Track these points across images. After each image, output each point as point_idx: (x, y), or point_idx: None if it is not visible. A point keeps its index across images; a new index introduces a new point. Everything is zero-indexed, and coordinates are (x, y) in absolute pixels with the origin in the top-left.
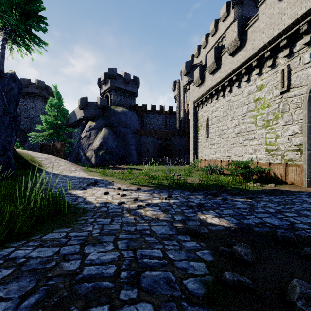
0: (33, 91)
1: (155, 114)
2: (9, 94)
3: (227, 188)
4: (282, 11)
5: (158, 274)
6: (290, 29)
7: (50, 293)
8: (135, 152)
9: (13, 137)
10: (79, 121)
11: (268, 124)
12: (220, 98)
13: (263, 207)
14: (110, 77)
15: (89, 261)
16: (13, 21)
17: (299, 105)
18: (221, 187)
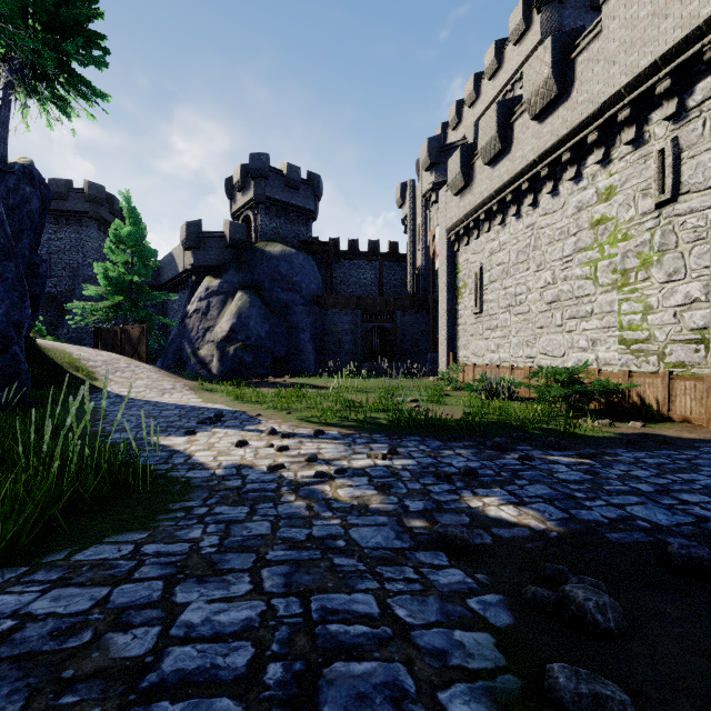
0: (79, 207)
1: (357, 261)
2: (20, 212)
3: (529, 431)
4: (661, 11)
5: (369, 672)
6: (680, 54)
7: None
8: (312, 347)
9: (25, 311)
10: (184, 276)
11: (627, 280)
12: (511, 220)
13: (622, 479)
14: (254, 174)
15: (184, 628)
16: (26, 41)
17: (701, 233)
18: (515, 429)
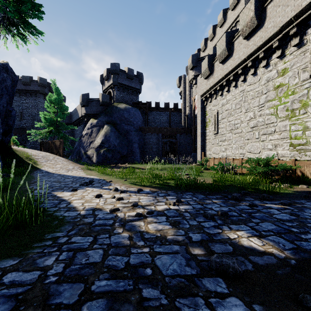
0: (35, 88)
1: (159, 112)
2: (1, 86)
3: (248, 190)
4: None
5: None
6: None
7: None
8: (139, 150)
9: None
10: (81, 118)
11: (294, 114)
12: (232, 89)
13: None
14: (113, 72)
15: None
16: (0, 1)
17: None
18: (241, 188)
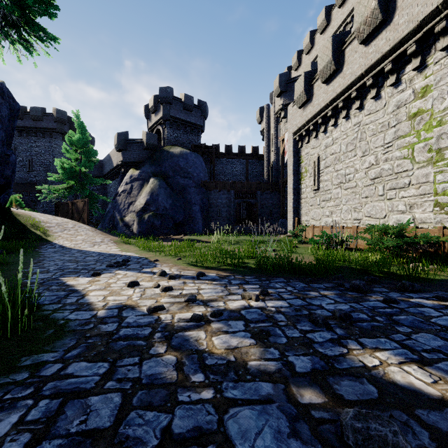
0: (50, 125)
1: (231, 159)
2: None
3: (375, 274)
4: None
5: None
6: None
7: None
8: (201, 215)
9: None
10: (117, 169)
11: (441, 157)
12: (341, 122)
13: None
14: (162, 100)
15: None
16: None
17: None
18: (361, 272)
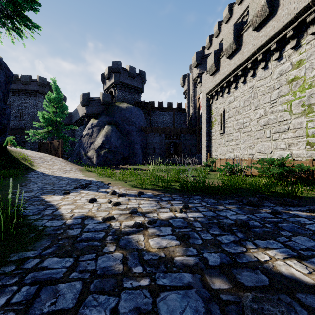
0: (35, 88)
1: (162, 112)
2: None
3: (264, 193)
4: None
5: None
6: None
7: None
8: (141, 151)
9: None
10: (82, 118)
11: (311, 110)
12: (240, 85)
13: None
14: (114, 70)
15: None
16: None
17: None
18: (255, 192)
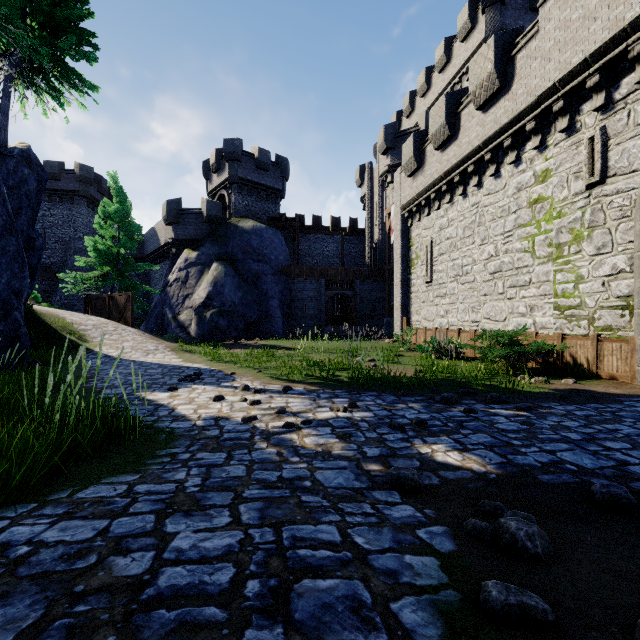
0: (70, 186)
1: (321, 235)
2: (19, 192)
3: (474, 387)
4: (590, 14)
5: (332, 587)
6: (607, 52)
7: (75, 638)
8: (281, 312)
9: (25, 280)
10: (165, 248)
11: (561, 253)
12: (458, 199)
13: (554, 429)
14: (228, 157)
15: (174, 553)
16: (25, 39)
17: (626, 211)
18: (461, 385)
